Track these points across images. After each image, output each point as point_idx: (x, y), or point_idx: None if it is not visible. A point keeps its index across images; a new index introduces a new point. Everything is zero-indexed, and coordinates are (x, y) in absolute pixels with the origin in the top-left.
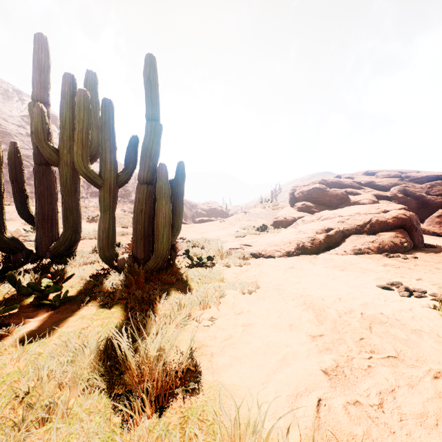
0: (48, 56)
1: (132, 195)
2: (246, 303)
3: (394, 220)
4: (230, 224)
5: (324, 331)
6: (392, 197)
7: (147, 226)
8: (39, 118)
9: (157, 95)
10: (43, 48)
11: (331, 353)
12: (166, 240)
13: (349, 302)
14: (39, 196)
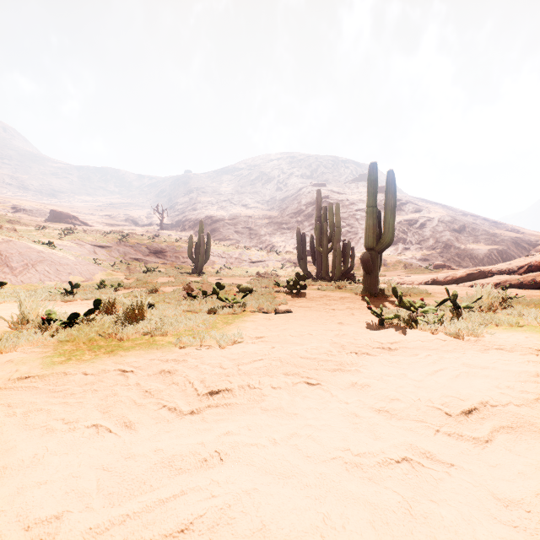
0: (320, 197)
1: (429, 240)
2: None
3: None
4: None
5: None
6: None
7: (335, 266)
8: (315, 226)
9: (338, 218)
10: (318, 195)
11: None
12: (338, 271)
13: None
14: (316, 256)
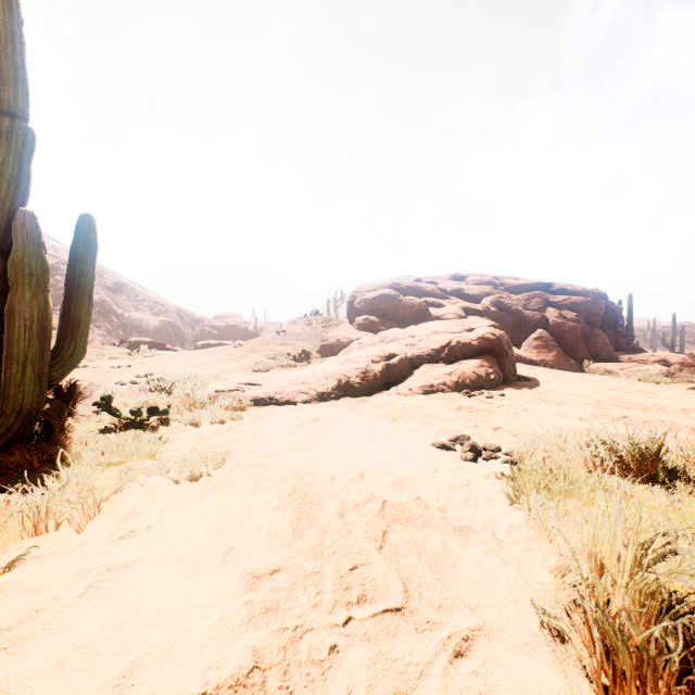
0: None
1: None
2: (168, 504)
3: (480, 342)
4: (251, 351)
5: (291, 558)
6: (484, 311)
7: None
8: None
9: (19, 63)
10: None
11: (270, 622)
12: (31, 377)
13: (373, 481)
14: None
